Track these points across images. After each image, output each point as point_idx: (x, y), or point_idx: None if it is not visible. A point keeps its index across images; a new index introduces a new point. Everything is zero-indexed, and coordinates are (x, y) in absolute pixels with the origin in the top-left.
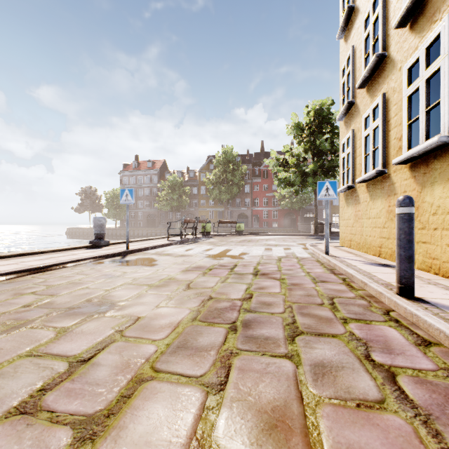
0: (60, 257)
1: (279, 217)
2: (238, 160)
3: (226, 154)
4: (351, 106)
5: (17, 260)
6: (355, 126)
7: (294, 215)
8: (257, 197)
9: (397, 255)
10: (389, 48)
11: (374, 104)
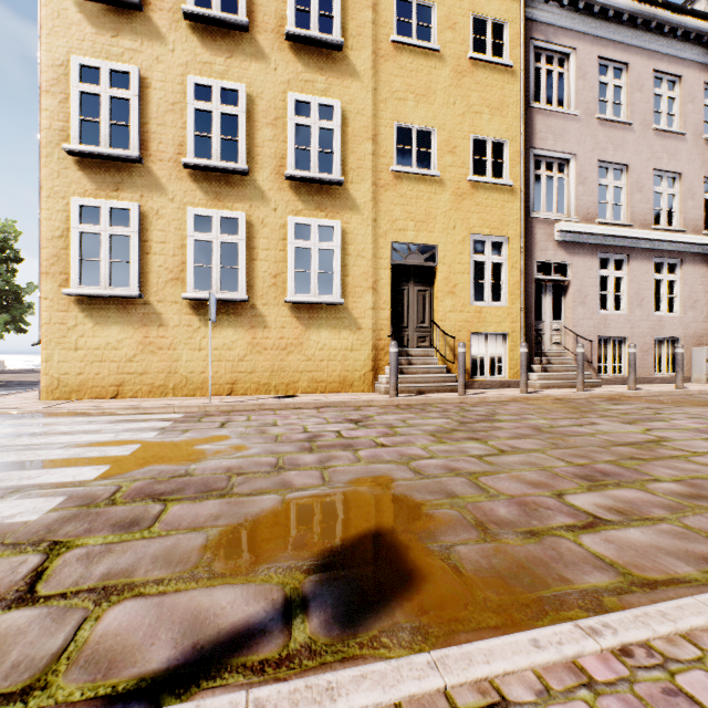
0: None
1: None
2: None
3: None
4: (129, 161)
5: None
6: (145, 202)
7: None
8: None
9: (396, 375)
10: (254, 172)
11: (229, 215)
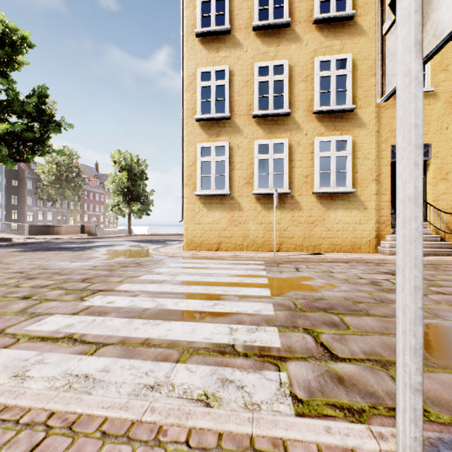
0: None
1: None
2: None
3: None
4: (224, 119)
5: None
6: (231, 141)
7: None
8: None
9: None
10: (292, 113)
11: (278, 142)
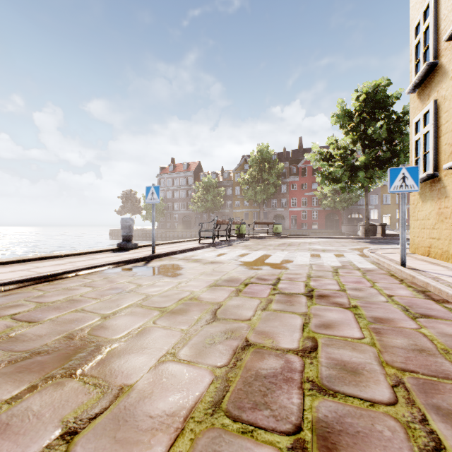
0: (79, 261)
1: (319, 218)
2: (274, 158)
3: (261, 152)
4: (430, 71)
5: (33, 265)
6: (438, 95)
7: (336, 216)
8: (295, 197)
9: None
10: None
11: None
